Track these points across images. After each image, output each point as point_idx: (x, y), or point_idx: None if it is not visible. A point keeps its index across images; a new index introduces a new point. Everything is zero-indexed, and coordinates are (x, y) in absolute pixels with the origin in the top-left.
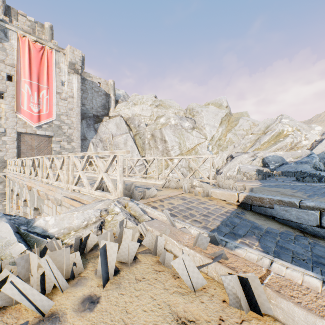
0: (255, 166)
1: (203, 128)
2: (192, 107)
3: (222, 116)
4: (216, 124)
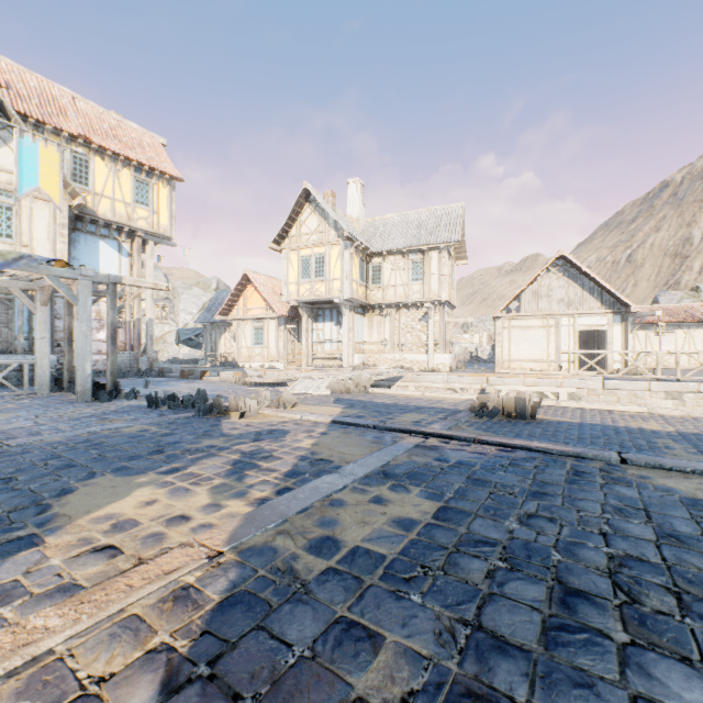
0: (191, 355)
1: (178, 315)
2: (176, 287)
3: (206, 300)
4: (195, 310)
